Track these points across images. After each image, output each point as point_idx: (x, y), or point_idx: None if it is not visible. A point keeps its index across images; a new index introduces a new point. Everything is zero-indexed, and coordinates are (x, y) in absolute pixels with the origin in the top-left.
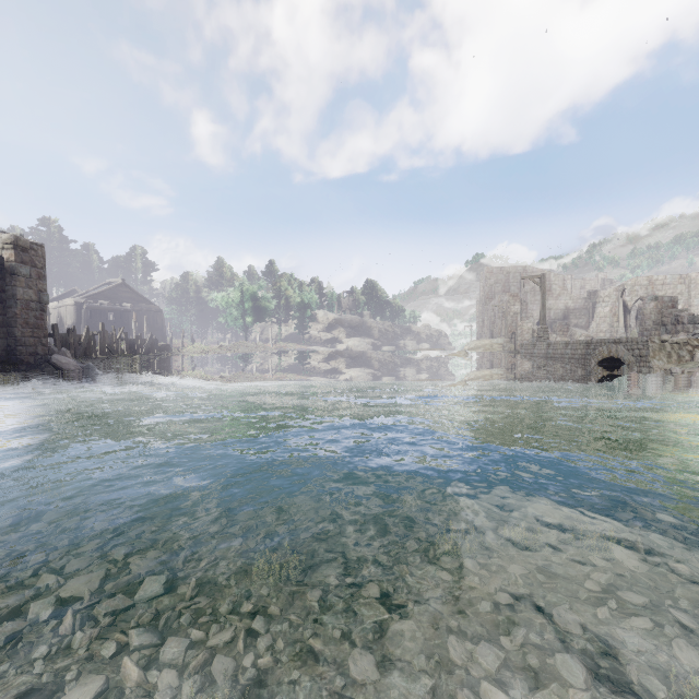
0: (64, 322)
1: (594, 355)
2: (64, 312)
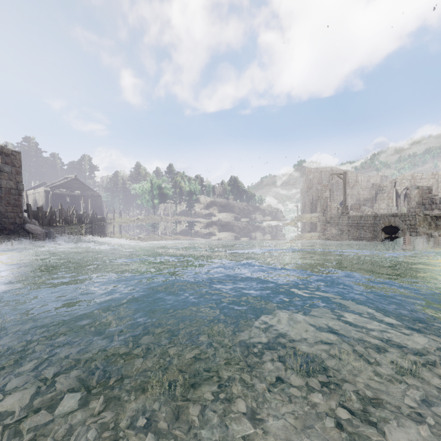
0: (38, 203)
1: (379, 224)
2: (38, 197)
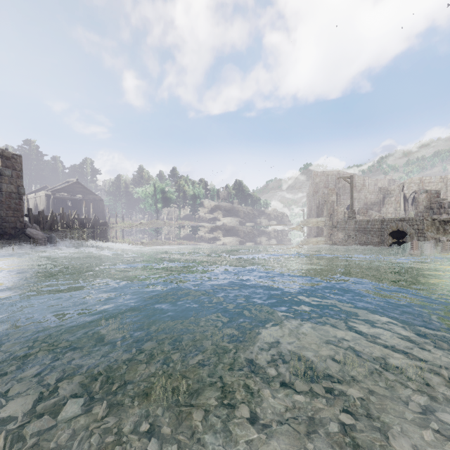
0: (39, 207)
1: (386, 229)
2: (39, 201)
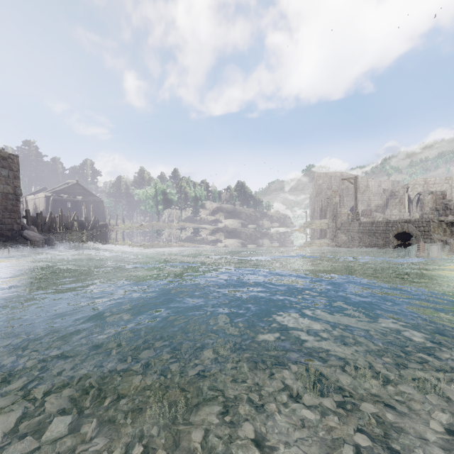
0: (38, 209)
1: (392, 230)
2: (38, 202)
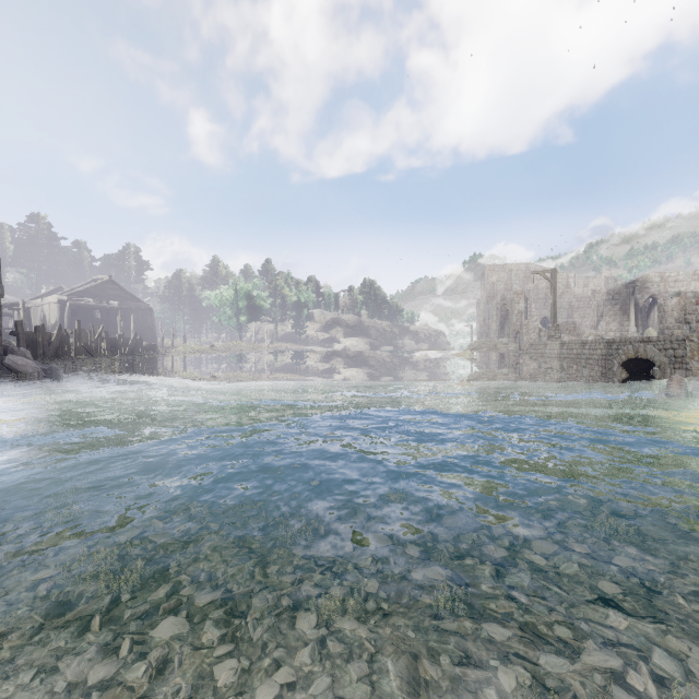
0: (48, 321)
1: (617, 355)
2: (48, 310)
